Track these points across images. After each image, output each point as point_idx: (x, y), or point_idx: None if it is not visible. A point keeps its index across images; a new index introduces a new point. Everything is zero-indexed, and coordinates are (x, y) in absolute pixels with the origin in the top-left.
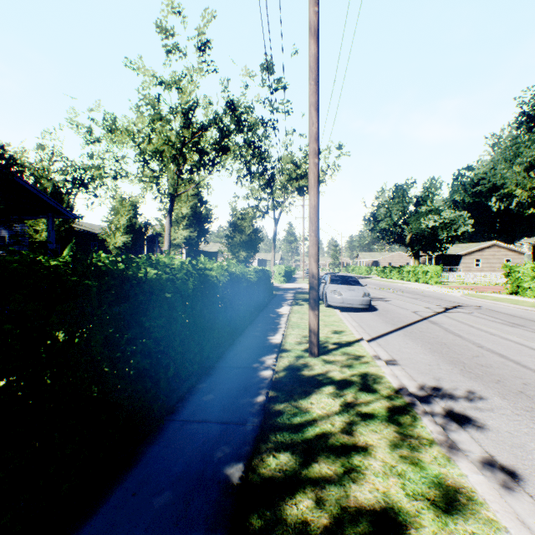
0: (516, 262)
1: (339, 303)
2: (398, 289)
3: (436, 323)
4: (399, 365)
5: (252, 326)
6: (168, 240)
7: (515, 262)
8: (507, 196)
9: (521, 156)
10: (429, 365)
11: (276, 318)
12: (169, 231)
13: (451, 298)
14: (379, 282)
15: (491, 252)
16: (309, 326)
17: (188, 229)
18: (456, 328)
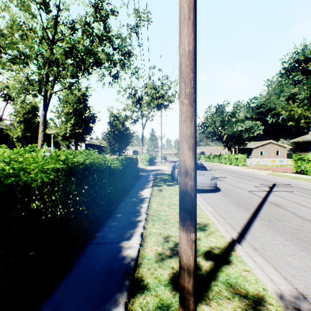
0: (282, 152)
1: None
2: (223, 170)
3: (280, 206)
4: None
5: (110, 219)
6: (42, 131)
7: (281, 152)
8: (277, 114)
9: (283, 92)
10: None
11: (137, 205)
12: (43, 124)
13: (262, 176)
14: (208, 165)
15: (268, 146)
16: (180, 259)
17: (75, 127)
18: (302, 212)
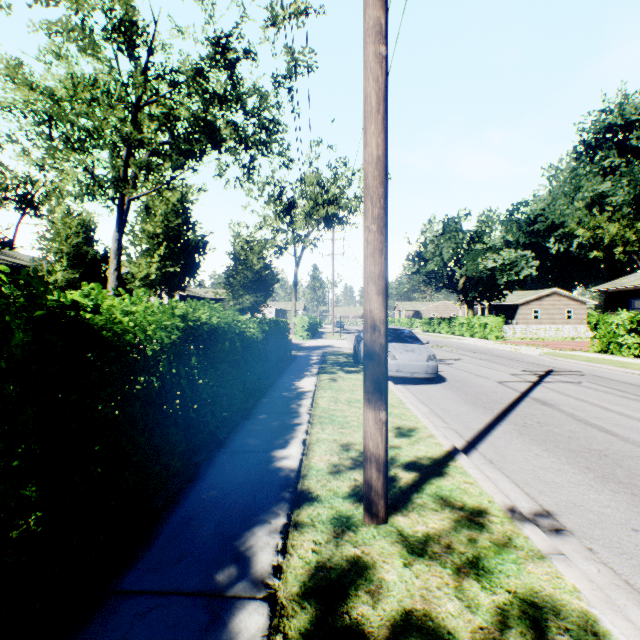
0: (578, 312)
1: (392, 372)
2: (455, 347)
3: (550, 404)
4: (572, 536)
5: (248, 421)
6: (115, 270)
7: (577, 312)
8: (568, 236)
9: (581, 191)
10: (636, 532)
11: (293, 402)
12: (117, 257)
13: (531, 358)
14: (427, 338)
15: (550, 301)
16: (365, 448)
17: (167, 261)
18: (586, 413)
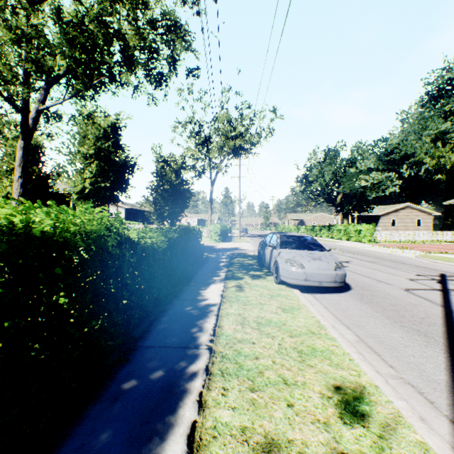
0: (425, 221)
1: (300, 280)
2: (339, 249)
3: None
4: None
5: (124, 368)
6: (20, 178)
7: (425, 221)
8: (417, 163)
9: (427, 130)
10: None
11: (193, 323)
12: (22, 164)
13: (412, 260)
14: None
15: (405, 212)
16: None
17: (98, 177)
18: None
